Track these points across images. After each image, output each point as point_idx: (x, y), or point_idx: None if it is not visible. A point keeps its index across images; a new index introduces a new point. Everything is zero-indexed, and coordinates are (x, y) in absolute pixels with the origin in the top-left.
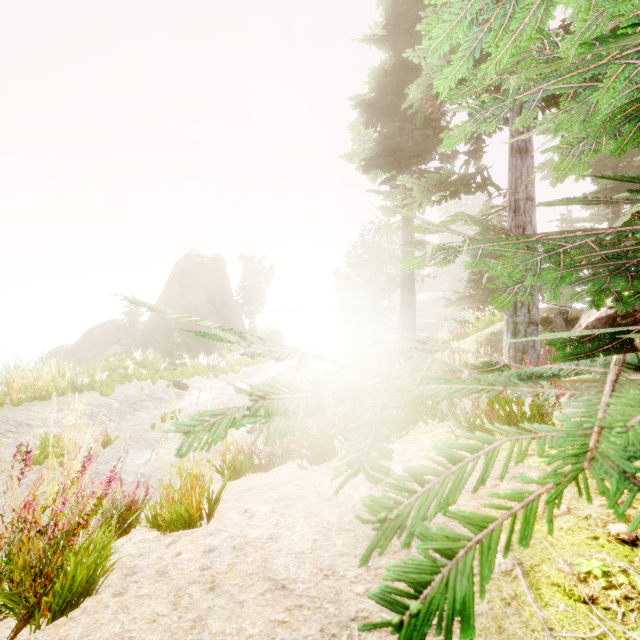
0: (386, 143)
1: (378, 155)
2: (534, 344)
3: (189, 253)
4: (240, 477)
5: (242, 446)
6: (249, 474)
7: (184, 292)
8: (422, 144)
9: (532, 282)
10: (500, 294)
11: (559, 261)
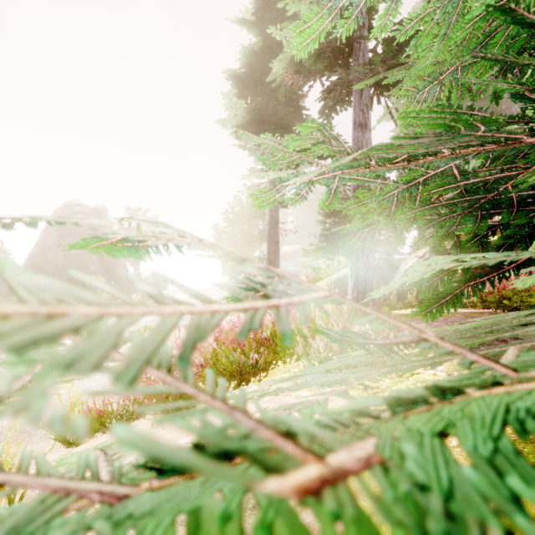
0: (255, 113)
1: (248, 123)
2: (371, 287)
3: (69, 202)
4: (86, 441)
5: (88, 406)
6: (99, 435)
7: (63, 240)
8: (285, 119)
9: (384, 224)
10: (351, 239)
11: (415, 198)
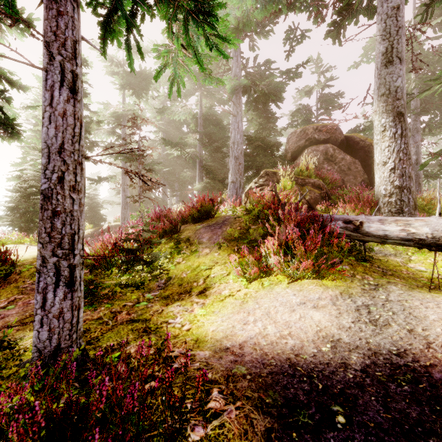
0: None
1: None
2: None
3: None
4: None
5: None
6: None
7: None
8: None
9: None
10: None
11: None
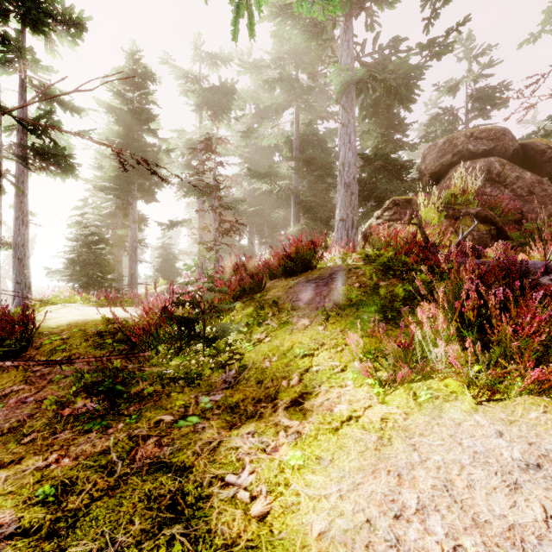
0: None
1: None
2: None
3: None
4: None
5: None
6: None
7: None
8: None
9: None
10: None
11: None
